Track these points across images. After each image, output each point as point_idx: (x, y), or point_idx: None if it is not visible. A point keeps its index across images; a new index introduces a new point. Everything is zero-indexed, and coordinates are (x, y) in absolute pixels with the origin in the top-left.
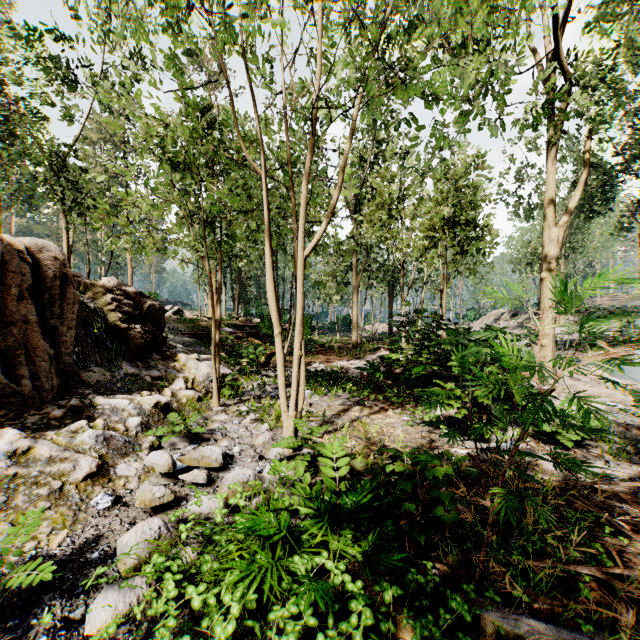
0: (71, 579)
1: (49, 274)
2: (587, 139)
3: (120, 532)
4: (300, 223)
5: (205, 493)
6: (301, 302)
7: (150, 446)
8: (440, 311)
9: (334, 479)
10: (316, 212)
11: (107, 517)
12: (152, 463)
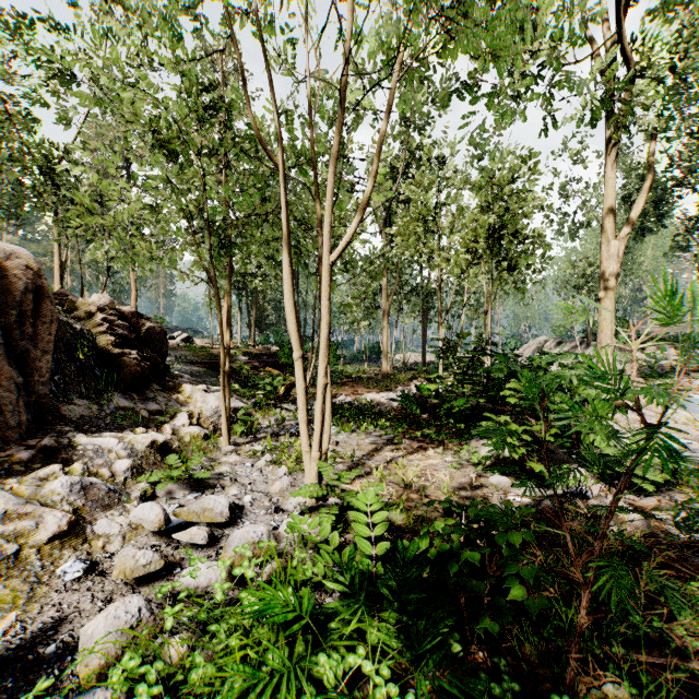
0: (10, 688)
1: (20, 286)
2: (651, 140)
3: (89, 613)
4: (325, 221)
5: (203, 559)
6: (326, 318)
7: (141, 495)
8: (484, 336)
9: (369, 538)
10: (342, 224)
11: (75, 592)
12: (139, 519)
